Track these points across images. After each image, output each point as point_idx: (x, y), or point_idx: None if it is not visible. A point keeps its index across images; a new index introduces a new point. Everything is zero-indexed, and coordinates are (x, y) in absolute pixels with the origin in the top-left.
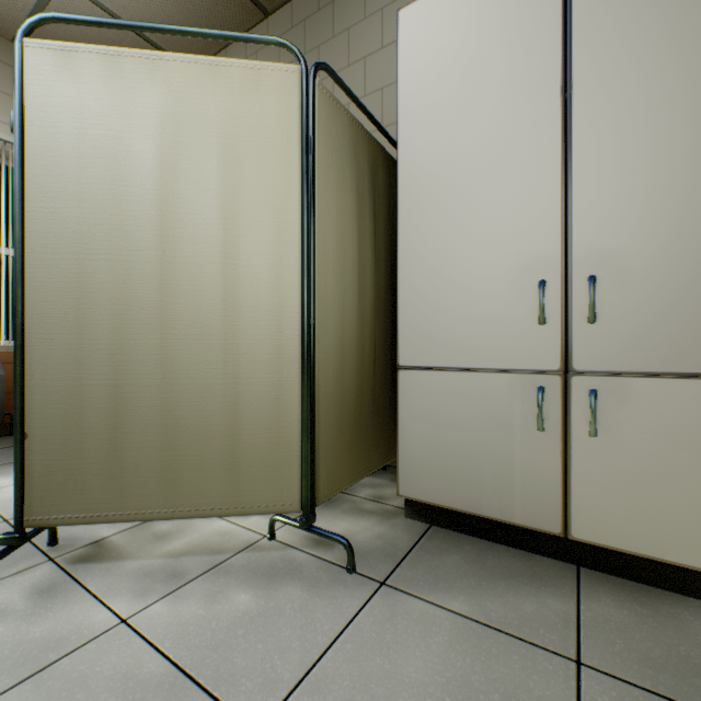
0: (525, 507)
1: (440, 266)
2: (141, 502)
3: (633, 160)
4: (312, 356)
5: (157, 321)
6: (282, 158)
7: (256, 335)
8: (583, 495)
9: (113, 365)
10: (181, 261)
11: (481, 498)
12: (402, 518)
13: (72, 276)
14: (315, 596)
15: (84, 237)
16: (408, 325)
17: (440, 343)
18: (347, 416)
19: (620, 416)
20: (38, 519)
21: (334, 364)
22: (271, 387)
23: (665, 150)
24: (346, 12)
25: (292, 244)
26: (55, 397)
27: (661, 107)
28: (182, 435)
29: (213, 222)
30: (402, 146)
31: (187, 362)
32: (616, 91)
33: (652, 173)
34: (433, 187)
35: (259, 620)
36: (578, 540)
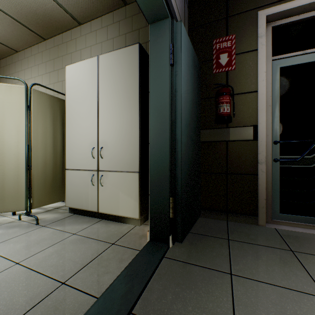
0: (91, 205)
1: (75, 141)
2: None
3: (109, 120)
4: (30, 167)
5: None
6: (19, 111)
7: (10, 161)
8: (101, 201)
9: None
10: None
11: (83, 204)
12: (68, 213)
13: None
14: (21, 229)
15: None
16: (68, 157)
17: (75, 162)
18: (48, 184)
19: (107, 181)
20: None
21: (41, 169)
22: (15, 176)
23: (113, 119)
24: (71, 47)
25: (23, 136)
26: None
27: (113, 109)
28: None
29: None
30: (67, 105)
31: None
32: (106, 103)
33: (112, 124)
34: (73, 119)
35: (0, 234)
36: (100, 212)
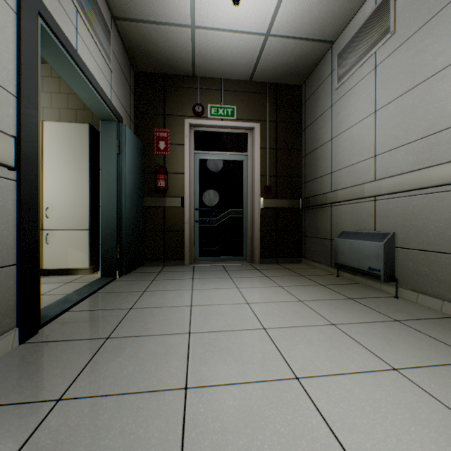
0: None
1: None
2: None
3: (56, 183)
4: None
5: None
6: None
7: None
8: (46, 258)
9: None
10: None
11: None
12: None
13: None
14: None
15: None
16: None
17: None
18: None
19: (54, 239)
20: None
21: None
22: None
23: (62, 183)
24: None
25: None
26: None
27: (61, 174)
28: None
29: None
30: None
31: None
32: (53, 167)
33: (60, 187)
34: None
35: None
36: (45, 269)
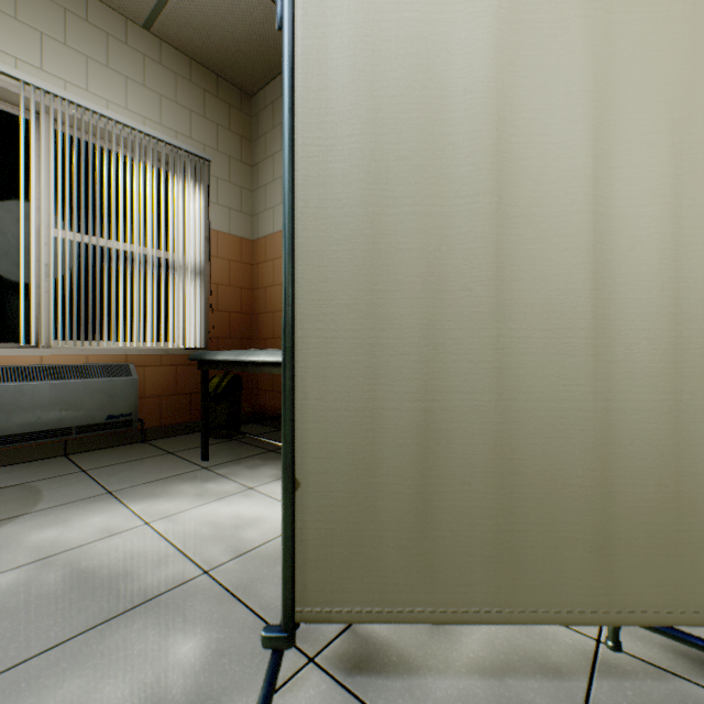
0: None
1: None
2: (461, 594)
3: None
4: None
5: (490, 308)
6: (681, 34)
7: (640, 330)
8: None
9: (422, 378)
10: (521, 211)
11: None
12: None
13: (364, 240)
14: None
15: (381, 179)
16: None
17: None
18: None
19: None
20: (314, 611)
21: None
22: (667, 416)
23: None
24: None
25: (698, 178)
26: (336, 425)
27: None
28: (523, 490)
29: (577, 146)
30: None
31: (532, 373)
32: None
33: None
34: None
35: None
36: None
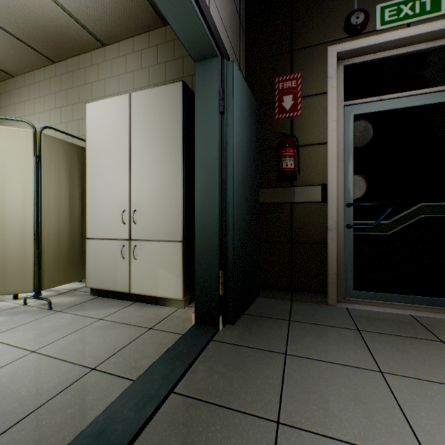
0: (121, 285)
1: (99, 202)
2: None
3: (144, 175)
4: (40, 235)
5: None
6: (25, 163)
7: (14, 228)
8: (134, 278)
9: None
10: None
11: (110, 284)
12: (89, 296)
13: None
14: (30, 316)
15: None
16: (89, 223)
17: (99, 229)
18: (63, 257)
19: (141, 253)
20: None
21: (54, 238)
22: (20, 247)
23: (150, 174)
24: (91, 75)
25: (30, 195)
26: None
27: (149, 161)
28: None
29: None
30: (88, 155)
31: None
32: (141, 153)
33: (148, 180)
34: (97, 173)
35: (3, 322)
36: (133, 293)
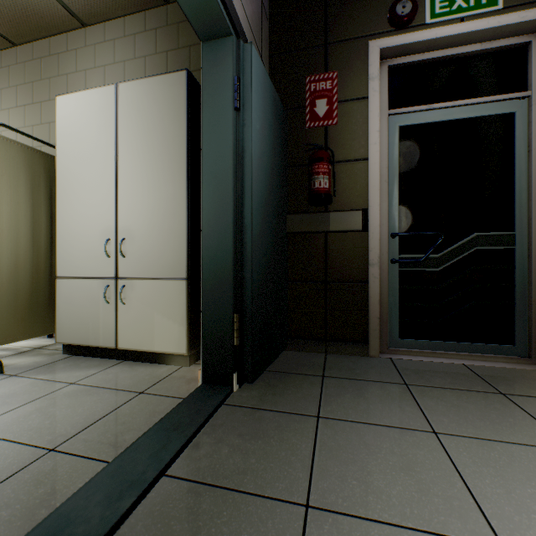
0: (104, 338)
1: (74, 228)
2: None
3: (136, 193)
4: None
5: None
6: None
7: None
8: (122, 329)
9: None
10: None
11: (89, 337)
12: (61, 354)
13: None
14: None
15: None
16: (61, 256)
17: (74, 265)
18: (23, 303)
19: (132, 295)
20: None
21: (9, 276)
22: None
23: (144, 191)
24: (66, 64)
25: None
26: None
27: (143, 174)
28: None
29: None
30: (58, 165)
31: None
32: (131, 164)
33: (141, 199)
34: (71, 189)
35: None
36: (120, 348)
